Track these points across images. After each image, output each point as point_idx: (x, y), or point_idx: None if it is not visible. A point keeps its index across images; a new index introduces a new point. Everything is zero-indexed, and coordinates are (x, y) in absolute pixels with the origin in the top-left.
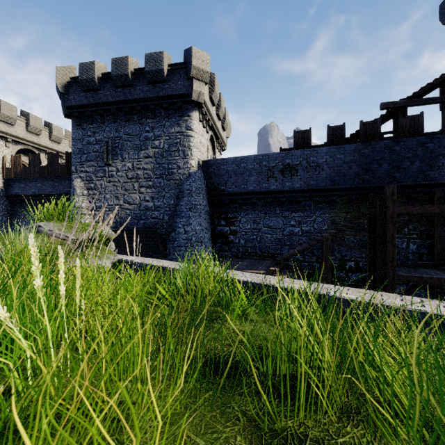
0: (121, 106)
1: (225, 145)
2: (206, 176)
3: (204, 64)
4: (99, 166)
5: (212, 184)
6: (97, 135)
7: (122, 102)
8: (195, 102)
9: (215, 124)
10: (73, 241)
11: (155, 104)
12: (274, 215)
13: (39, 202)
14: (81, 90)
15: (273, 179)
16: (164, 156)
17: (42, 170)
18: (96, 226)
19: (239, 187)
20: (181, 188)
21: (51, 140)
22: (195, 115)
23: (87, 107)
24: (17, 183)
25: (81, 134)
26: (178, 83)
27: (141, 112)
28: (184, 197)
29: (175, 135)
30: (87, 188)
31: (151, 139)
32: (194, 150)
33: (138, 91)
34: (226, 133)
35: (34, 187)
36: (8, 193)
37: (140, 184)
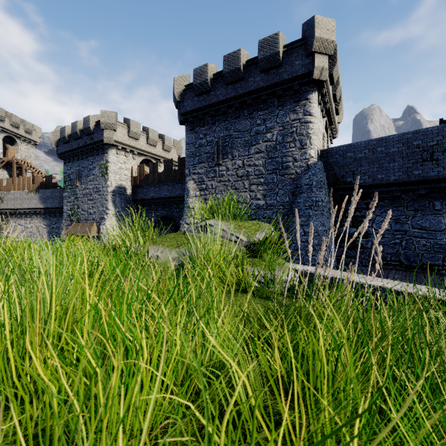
0: (232, 102)
1: (336, 132)
2: (325, 167)
3: (329, 32)
4: (209, 167)
5: (334, 177)
6: (208, 137)
7: (232, 99)
8: (316, 81)
9: (332, 106)
10: (244, 244)
11: (267, 94)
12: (432, 213)
13: (156, 205)
14: (194, 95)
15: (432, 162)
16: (277, 149)
17: (159, 175)
18: (262, 225)
19: (374, 177)
20: (297, 183)
21: (164, 149)
22: (314, 97)
23: (199, 110)
24: (141, 189)
25: (194, 138)
26: (295, 63)
27: (252, 106)
28: (302, 193)
29: (290, 123)
30: (199, 189)
31: (262, 132)
32: (313, 138)
33: (250, 83)
34: (337, 117)
35: (153, 191)
36: (135, 198)
37: (250, 182)
